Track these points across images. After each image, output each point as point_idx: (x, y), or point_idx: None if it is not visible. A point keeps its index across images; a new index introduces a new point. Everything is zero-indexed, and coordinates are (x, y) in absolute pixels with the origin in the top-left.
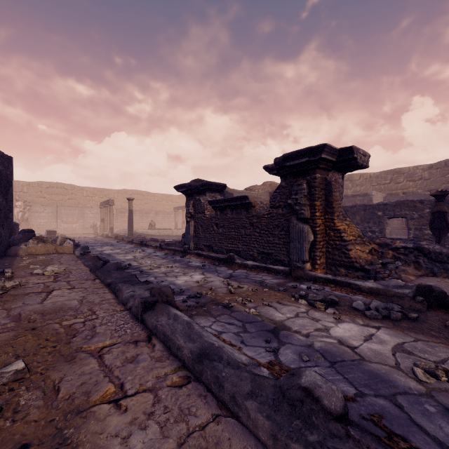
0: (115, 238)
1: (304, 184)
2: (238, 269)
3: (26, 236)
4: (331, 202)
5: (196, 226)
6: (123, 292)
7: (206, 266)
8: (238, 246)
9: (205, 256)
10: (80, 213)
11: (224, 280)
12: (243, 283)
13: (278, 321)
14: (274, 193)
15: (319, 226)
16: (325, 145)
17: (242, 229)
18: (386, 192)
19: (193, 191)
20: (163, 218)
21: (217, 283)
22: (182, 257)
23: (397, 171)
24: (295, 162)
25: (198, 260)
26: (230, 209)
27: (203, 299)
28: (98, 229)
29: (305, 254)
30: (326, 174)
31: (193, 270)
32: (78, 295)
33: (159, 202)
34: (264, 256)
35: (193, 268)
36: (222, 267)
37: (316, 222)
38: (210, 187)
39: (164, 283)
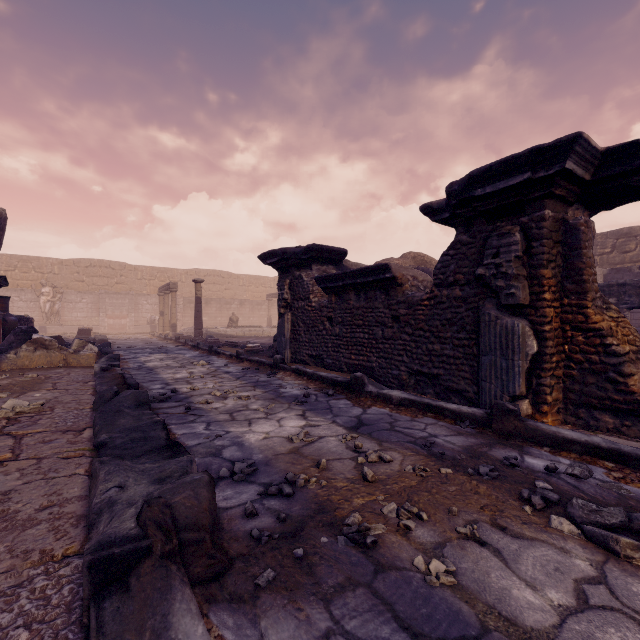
0: (175, 340)
1: (515, 232)
2: (373, 406)
3: (20, 339)
4: (578, 270)
5: (295, 323)
6: (97, 487)
7: (311, 396)
8: (369, 359)
9: (310, 375)
10: (131, 303)
11: (346, 436)
12: (389, 444)
13: (534, 634)
14: (444, 257)
15: (550, 321)
16: (577, 137)
17: (377, 328)
18: (605, 267)
19: (291, 262)
20: (251, 311)
21: (332, 442)
22: (270, 377)
23: (624, 233)
24: (497, 186)
25: (296, 383)
26: (354, 291)
27: (297, 504)
28: (157, 327)
29: (518, 381)
30: (563, 211)
31: (286, 406)
32: (3, 484)
33: (246, 287)
34: (422, 379)
35: (287, 400)
36: (341, 400)
37: (545, 312)
38: (318, 255)
39: (221, 440)
